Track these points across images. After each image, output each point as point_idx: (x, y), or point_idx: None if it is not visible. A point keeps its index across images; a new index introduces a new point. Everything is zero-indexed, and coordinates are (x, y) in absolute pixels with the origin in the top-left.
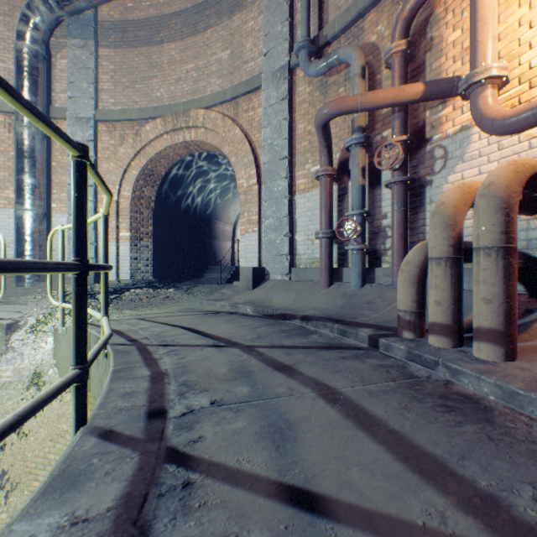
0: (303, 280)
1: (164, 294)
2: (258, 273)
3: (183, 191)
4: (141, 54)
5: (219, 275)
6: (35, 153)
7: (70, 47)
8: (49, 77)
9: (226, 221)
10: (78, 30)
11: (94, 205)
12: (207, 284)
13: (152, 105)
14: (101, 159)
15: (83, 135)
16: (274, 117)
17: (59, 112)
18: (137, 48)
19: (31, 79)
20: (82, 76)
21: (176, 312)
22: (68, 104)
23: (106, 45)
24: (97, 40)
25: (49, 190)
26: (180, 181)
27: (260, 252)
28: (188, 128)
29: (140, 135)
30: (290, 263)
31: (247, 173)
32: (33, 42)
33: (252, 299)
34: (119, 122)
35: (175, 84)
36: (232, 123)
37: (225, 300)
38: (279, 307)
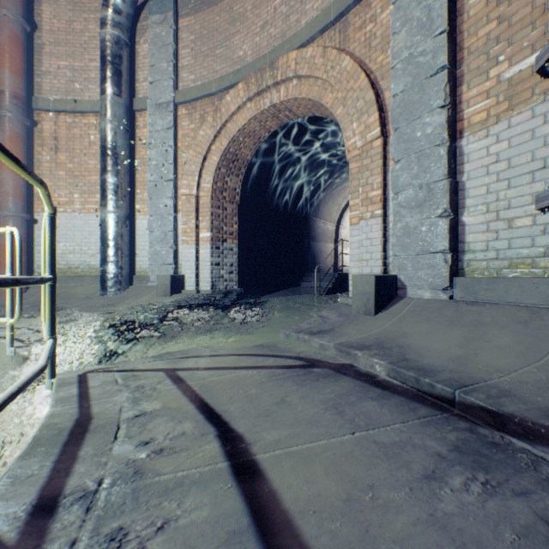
0: (488, 303)
1: (249, 309)
2: (385, 285)
3: (275, 183)
4: (221, 11)
5: (318, 284)
6: (117, 150)
7: (151, 26)
8: (133, 67)
9: (327, 218)
10: (158, 5)
11: (173, 203)
12: (304, 295)
13: (233, 69)
14: (181, 148)
15: (162, 123)
16: (416, 6)
17: (141, 103)
18: (217, 5)
19: (113, 68)
20: (162, 56)
21: (240, 355)
22: (149, 91)
23: (186, 14)
24: (177, 11)
25: (133, 191)
26: (272, 170)
27: (385, 251)
28: (275, 86)
29: (220, 110)
30: (451, 267)
31: (363, 123)
32: (115, 28)
33: (379, 335)
34: (199, 100)
35: (260, 32)
36: (338, 53)
37: (326, 335)
38: (461, 375)
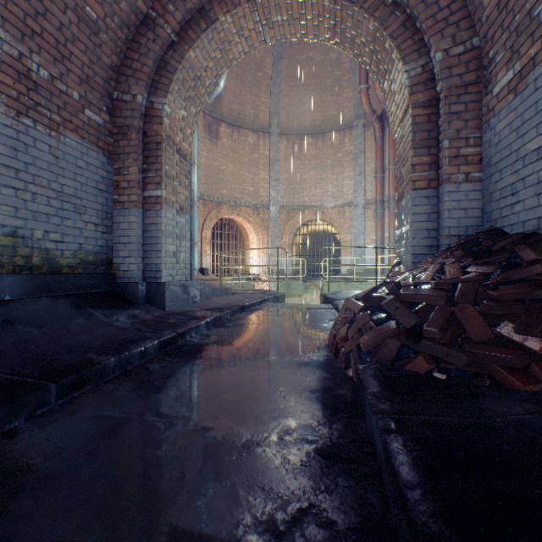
0: None
1: None
2: None
3: None
4: None
5: None
6: None
7: None
8: None
9: None
10: None
11: None
12: None
13: None
14: None
15: None
16: None
17: None
18: None
19: None
20: None
21: None
22: None
23: None
24: None
25: None
26: None
27: None
28: None
29: None
30: None
31: None
32: None
33: None
34: None
35: None
36: None
37: None
38: None
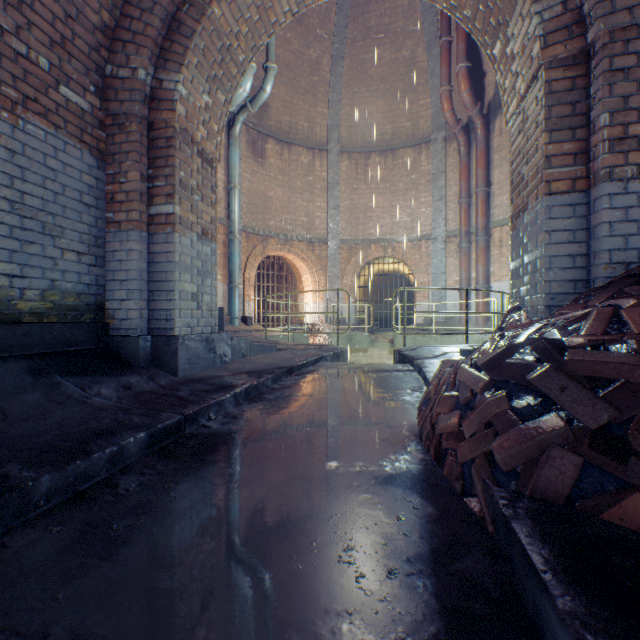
0: None
1: None
2: None
3: None
4: None
5: None
6: None
7: None
8: None
9: None
10: None
11: None
12: None
13: None
14: None
15: None
16: None
17: None
18: None
19: None
20: None
21: None
22: None
23: None
24: None
25: None
26: None
27: None
28: None
29: None
30: None
31: None
32: None
33: None
34: None
35: None
36: None
37: None
38: None
